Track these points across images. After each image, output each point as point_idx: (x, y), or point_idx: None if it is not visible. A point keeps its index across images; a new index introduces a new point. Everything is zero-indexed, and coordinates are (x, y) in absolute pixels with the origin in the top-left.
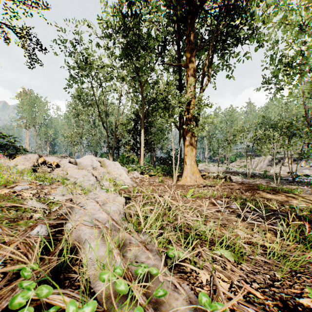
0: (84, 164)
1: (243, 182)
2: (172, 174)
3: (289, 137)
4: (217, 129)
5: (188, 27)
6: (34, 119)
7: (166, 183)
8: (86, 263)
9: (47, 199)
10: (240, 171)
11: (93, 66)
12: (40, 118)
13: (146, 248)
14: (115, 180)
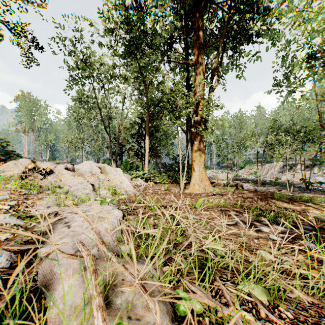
0: (82, 170)
1: (256, 189)
2: (179, 182)
3: (303, 142)
4: (225, 134)
5: (196, 21)
6: (33, 123)
7: (173, 191)
8: (52, 318)
9: (27, 212)
10: (250, 178)
11: (94, 66)
12: (39, 123)
13: (146, 290)
14: (115, 188)
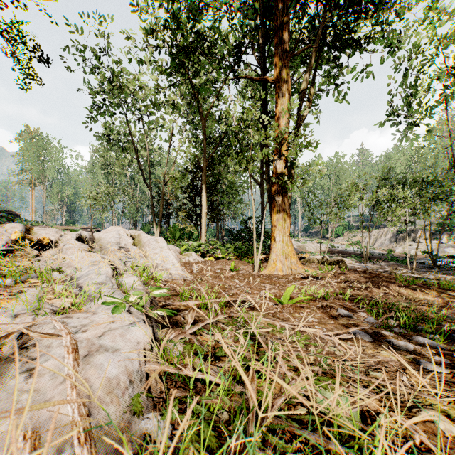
0: (105, 241)
1: (366, 269)
2: (251, 257)
3: (432, 198)
4: (315, 188)
5: (278, 16)
6: (42, 172)
7: (243, 272)
8: None
9: None
10: (351, 250)
11: (128, 88)
12: (51, 171)
13: None
14: (154, 270)
